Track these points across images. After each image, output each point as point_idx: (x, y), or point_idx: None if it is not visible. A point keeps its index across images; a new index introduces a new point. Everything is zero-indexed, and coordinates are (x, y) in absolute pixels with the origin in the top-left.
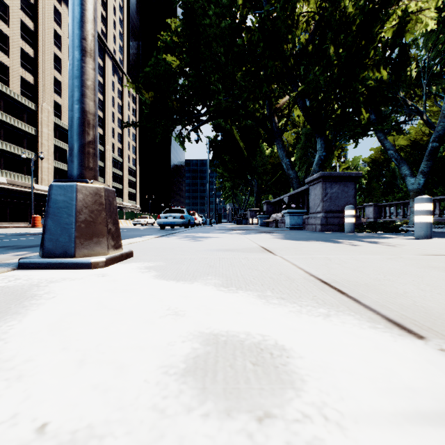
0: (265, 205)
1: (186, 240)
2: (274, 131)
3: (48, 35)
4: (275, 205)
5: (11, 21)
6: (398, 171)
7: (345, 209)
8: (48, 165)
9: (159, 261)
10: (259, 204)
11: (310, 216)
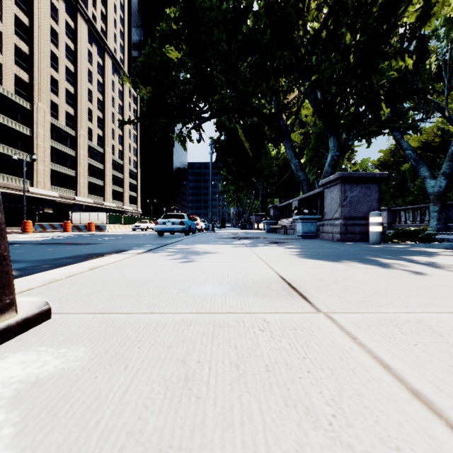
0: (271, 209)
1: (176, 259)
2: (282, 129)
3: (44, 31)
4: (283, 209)
5: (4, 16)
6: (408, 174)
7: (370, 216)
8: (44, 167)
9: (85, 341)
10: (265, 208)
11: (325, 223)
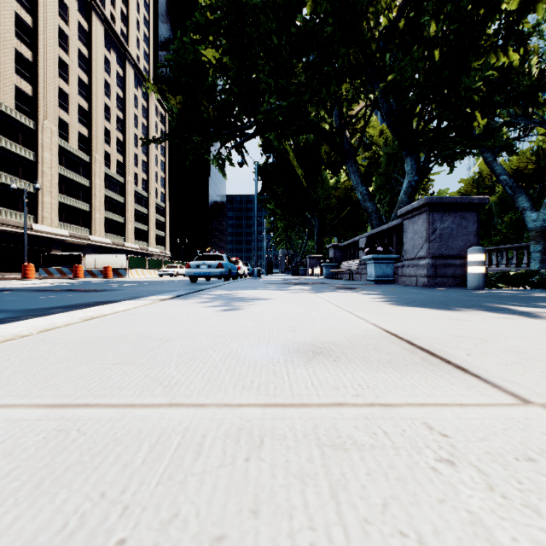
0: (331, 250)
1: (215, 306)
2: (345, 149)
3: (51, 33)
4: (346, 250)
5: (2, 14)
6: (495, 208)
7: (470, 252)
8: (51, 199)
9: None
10: (321, 249)
11: (406, 264)
